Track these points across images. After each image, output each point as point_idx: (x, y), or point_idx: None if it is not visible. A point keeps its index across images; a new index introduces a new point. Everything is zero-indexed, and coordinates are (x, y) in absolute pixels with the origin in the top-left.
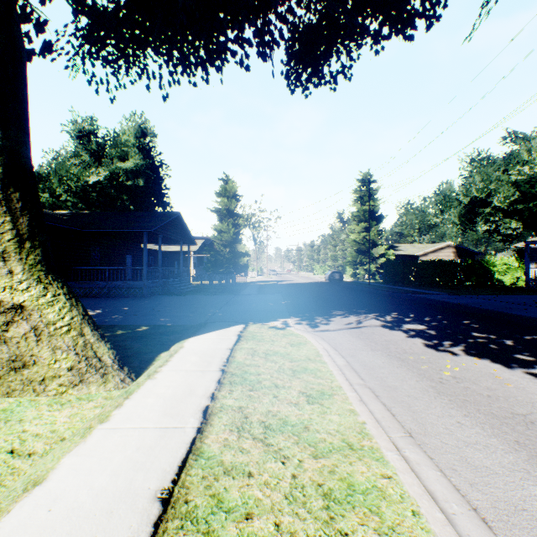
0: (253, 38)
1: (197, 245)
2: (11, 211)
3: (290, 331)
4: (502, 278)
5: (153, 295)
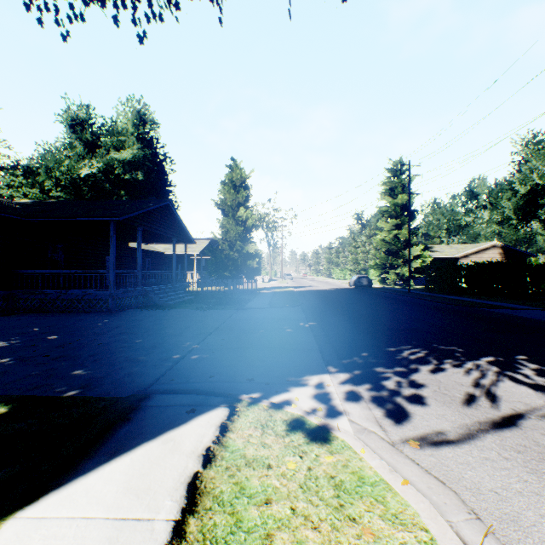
0: None
1: (202, 246)
2: None
3: (349, 452)
4: None
5: (126, 309)
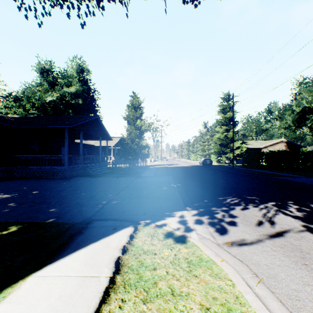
0: None
1: (115, 141)
2: None
3: (195, 247)
4: None
5: (74, 177)
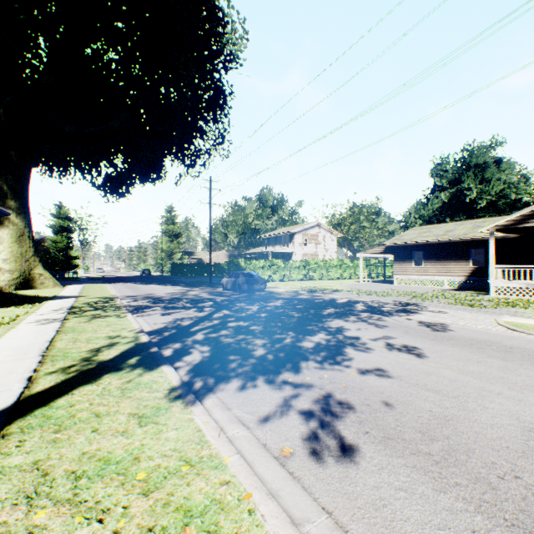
0: None
1: None
2: (38, 257)
3: (101, 284)
4: None
5: None
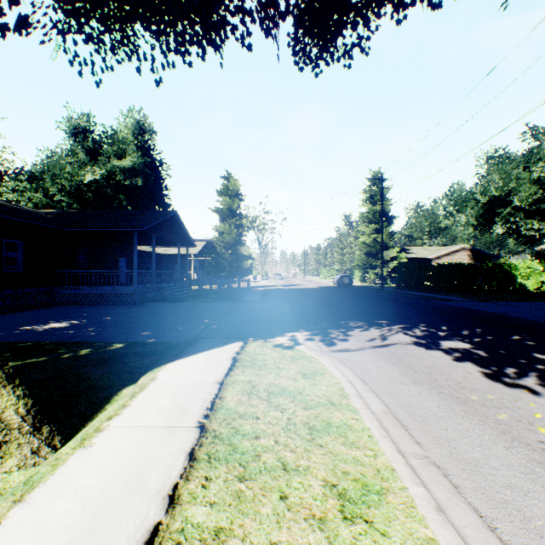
0: (256, 13)
1: (198, 247)
2: None
3: (301, 351)
4: (525, 283)
5: (145, 302)
